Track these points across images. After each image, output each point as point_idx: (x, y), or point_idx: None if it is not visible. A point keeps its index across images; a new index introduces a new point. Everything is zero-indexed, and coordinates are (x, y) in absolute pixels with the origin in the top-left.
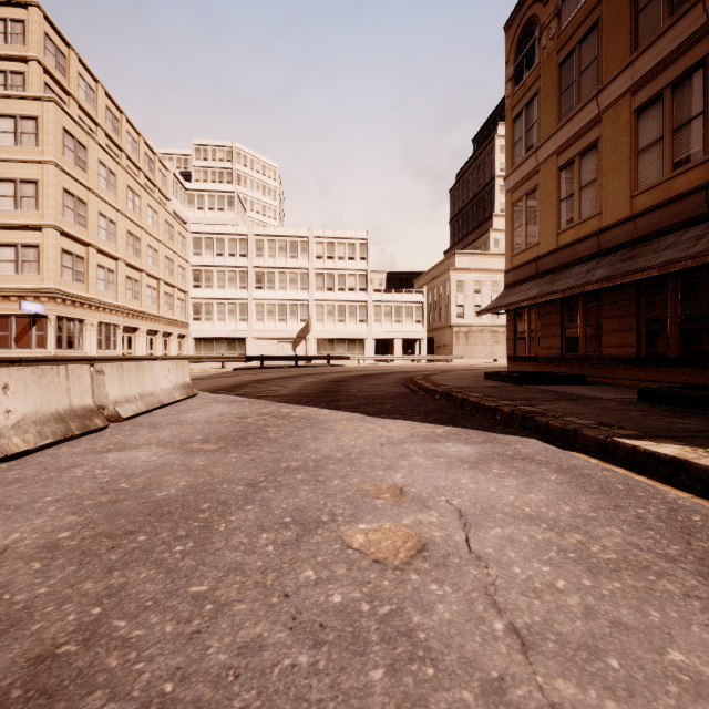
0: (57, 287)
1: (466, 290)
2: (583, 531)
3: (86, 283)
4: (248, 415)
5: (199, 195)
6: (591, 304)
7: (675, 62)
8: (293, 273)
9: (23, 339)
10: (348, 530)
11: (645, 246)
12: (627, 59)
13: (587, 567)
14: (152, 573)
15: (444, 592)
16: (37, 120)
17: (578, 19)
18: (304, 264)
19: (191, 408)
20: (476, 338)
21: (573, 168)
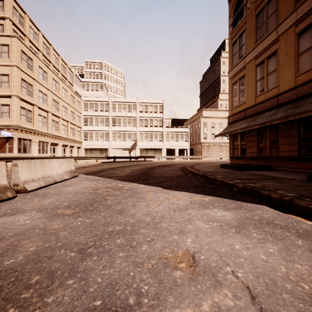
0: (18, 124)
1: (208, 127)
2: None
3: (33, 122)
4: (99, 188)
5: (87, 84)
6: (273, 131)
7: None
8: (129, 119)
9: (2, 148)
10: None
11: (303, 101)
12: (293, 8)
13: None
14: None
15: None
16: (8, 46)
17: None
18: (134, 114)
19: (71, 183)
20: (212, 148)
21: (263, 65)
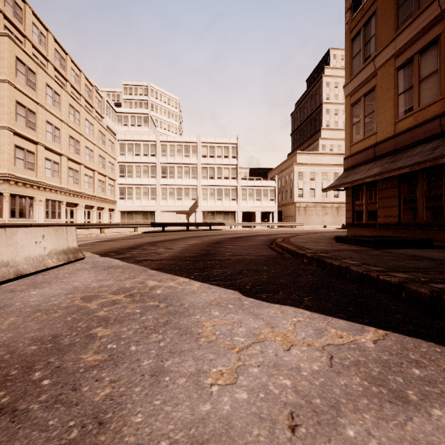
0: (10, 172)
1: (305, 178)
2: None
3: (36, 170)
4: (100, 294)
5: (125, 116)
6: (430, 178)
7: None
8: (186, 167)
9: None
10: None
11: None
12: None
13: None
14: None
15: None
16: None
17: None
18: (194, 161)
19: (53, 278)
20: (312, 211)
21: (411, 66)
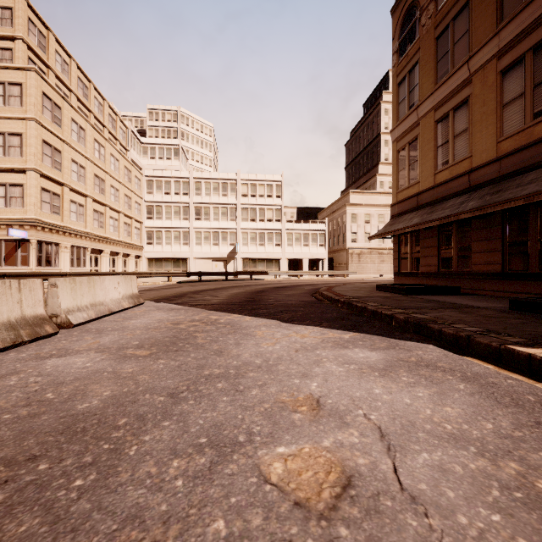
0: (37, 217)
1: (359, 221)
2: (517, 457)
3: (61, 214)
4: (182, 322)
5: (152, 147)
6: (462, 229)
7: (535, 30)
8: (224, 207)
9: (11, 258)
10: (265, 455)
11: (509, 182)
12: (494, 30)
13: None
14: (35, 524)
15: None
16: (21, 85)
17: (452, 0)
18: (232, 200)
19: (135, 315)
20: (367, 258)
21: (447, 121)
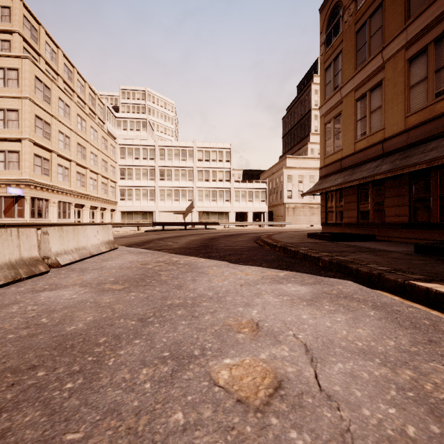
0: (30, 178)
1: (293, 181)
2: (411, 366)
3: (50, 175)
4: (149, 263)
5: (124, 121)
6: (377, 188)
7: (436, 26)
8: (183, 170)
9: (9, 212)
10: (215, 365)
11: (415, 149)
12: (402, 26)
13: (429, 409)
14: (36, 415)
15: (304, 441)
16: (18, 70)
17: (369, 1)
18: (190, 164)
19: (111, 257)
20: (300, 211)
21: (365, 100)
